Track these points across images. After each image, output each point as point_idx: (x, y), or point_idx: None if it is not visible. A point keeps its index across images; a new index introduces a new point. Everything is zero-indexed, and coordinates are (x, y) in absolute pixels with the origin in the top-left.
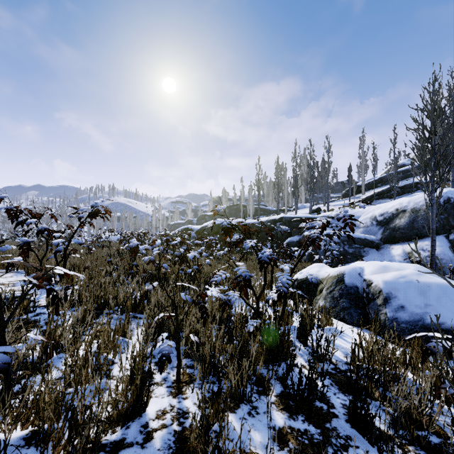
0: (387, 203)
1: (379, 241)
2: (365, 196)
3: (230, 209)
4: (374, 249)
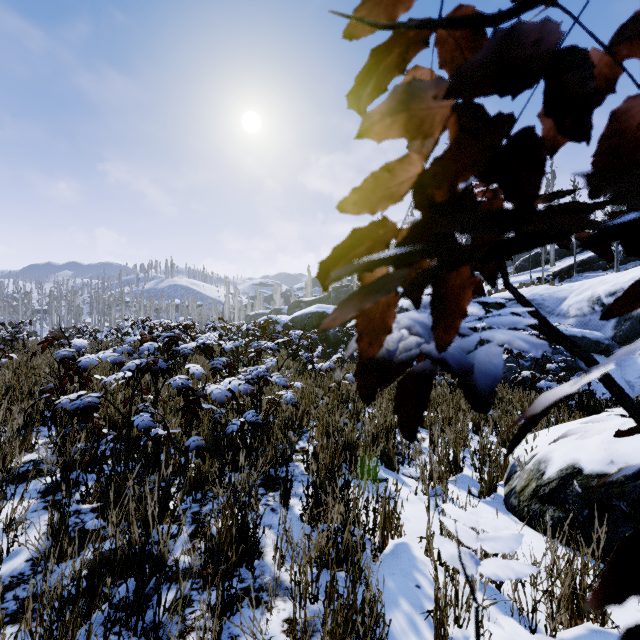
0: (618, 273)
1: (611, 341)
2: (559, 268)
3: (338, 292)
4: (601, 355)
